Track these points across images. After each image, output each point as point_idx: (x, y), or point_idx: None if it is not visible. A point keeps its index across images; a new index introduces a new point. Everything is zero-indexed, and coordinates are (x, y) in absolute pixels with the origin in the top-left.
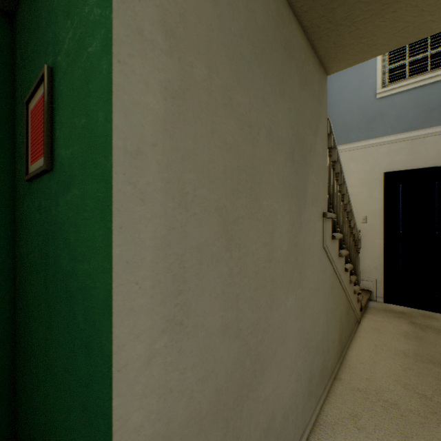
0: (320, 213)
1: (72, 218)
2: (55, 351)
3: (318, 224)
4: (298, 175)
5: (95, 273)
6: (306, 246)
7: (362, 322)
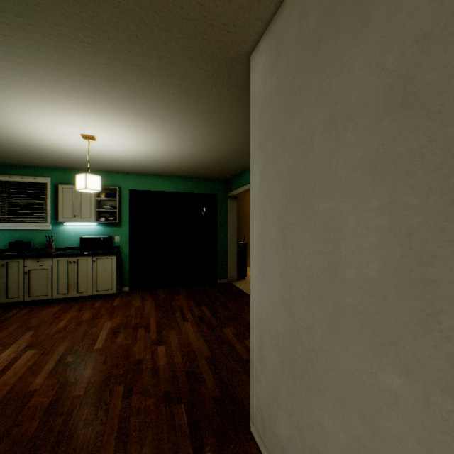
0: None
1: None
2: None
3: None
4: (441, 114)
5: None
6: None
7: None
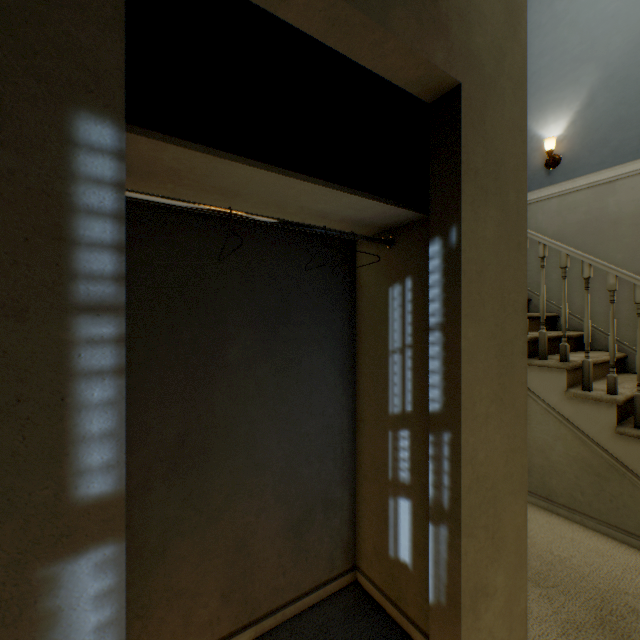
0: None
1: None
2: None
3: None
4: None
5: None
6: None
7: None
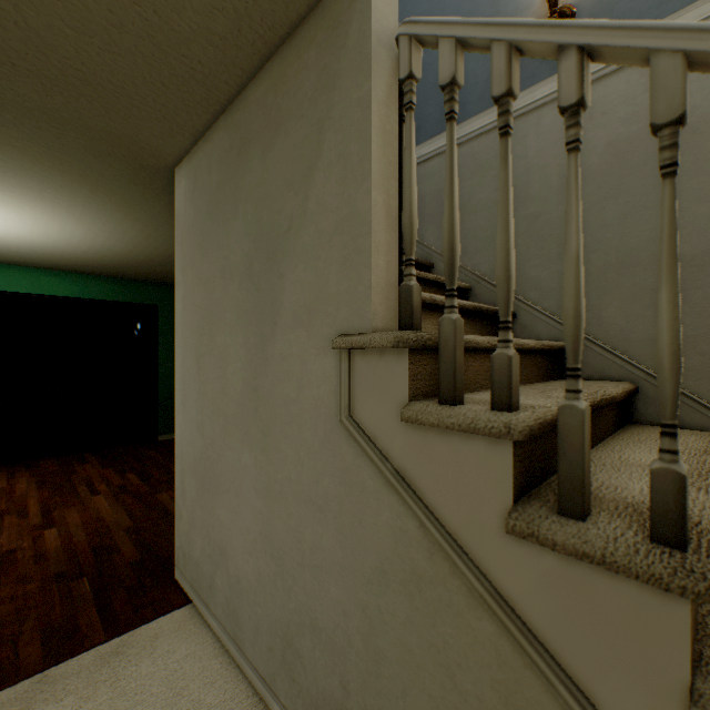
0: (327, 338)
1: None
2: None
3: (321, 363)
4: (260, 291)
5: None
6: (278, 398)
7: None
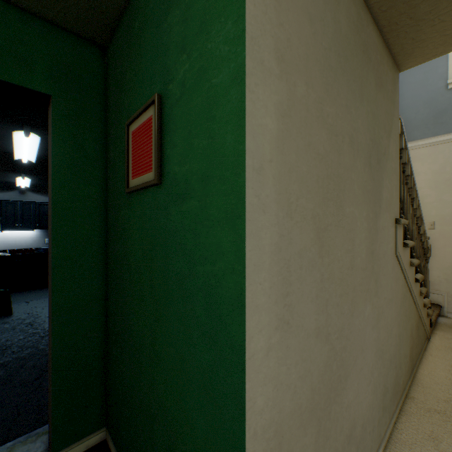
0: (392, 219)
1: (189, 226)
2: (164, 342)
3: (391, 231)
4: (373, 180)
5: (221, 274)
6: (380, 254)
7: (432, 339)
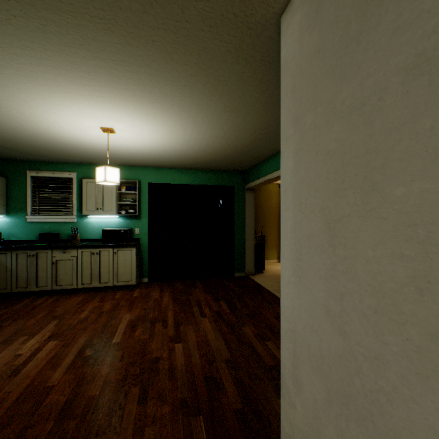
0: None
1: None
2: None
3: None
4: None
5: None
6: None
7: None
